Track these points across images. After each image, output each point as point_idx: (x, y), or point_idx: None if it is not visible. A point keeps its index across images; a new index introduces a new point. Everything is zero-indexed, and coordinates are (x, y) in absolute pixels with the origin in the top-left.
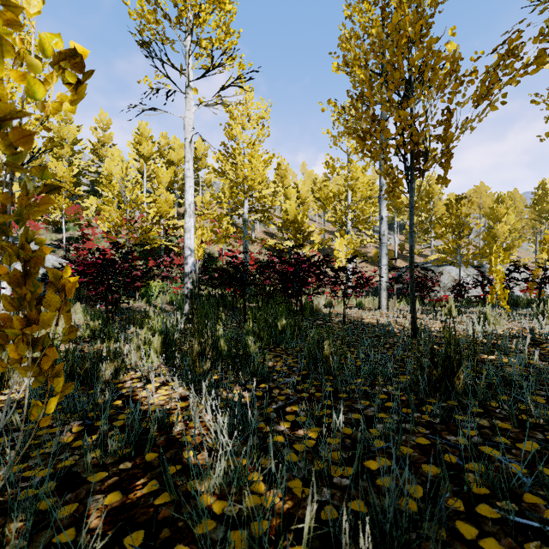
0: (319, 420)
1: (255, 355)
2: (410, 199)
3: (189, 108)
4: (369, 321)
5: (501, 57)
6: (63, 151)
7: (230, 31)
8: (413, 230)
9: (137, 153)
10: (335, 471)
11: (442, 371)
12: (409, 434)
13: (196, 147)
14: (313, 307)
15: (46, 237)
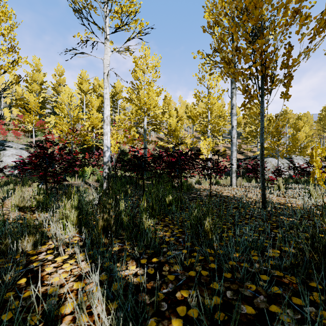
0: (212, 316)
1: (148, 231)
2: (261, 109)
3: (106, 53)
4: (226, 194)
5: None
6: (34, 88)
7: (133, 0)
8: (263, 131)
9: (80, 89)
10: None
11: (322, 255)
12: None
13: (115, 86)
14: (189, 185)
15: (24, 140)
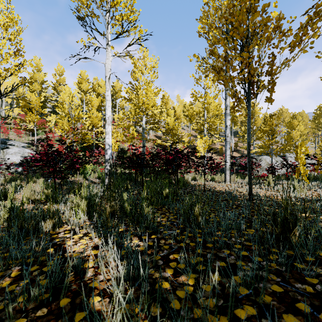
0: (194, 267)
1: (148, 215)
2: (248, 112)
3: (108, 57)
4: (219, 189)
5: (310, 17)
6: (35, 88)
7: (133, 9)
8: (249, 132)
9: (79, 89)
10: (212, 321)
11: (281, 229)
12: (265, 281)
13: (114, 86)
14: (185, 181)
15: (25, 138)
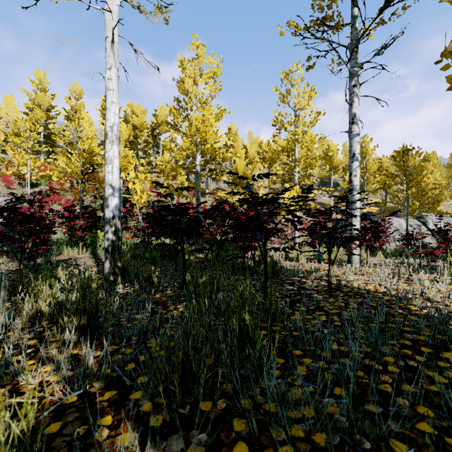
0: None
1: None
2: None
3: None
4: (360, 286)
5: None
6: (38, 116)
7: None
8: None
9: (104, 117)
10: None
11: None
12: None
13: (157, 115)
14: (276, 264)
15: (18, 191)
